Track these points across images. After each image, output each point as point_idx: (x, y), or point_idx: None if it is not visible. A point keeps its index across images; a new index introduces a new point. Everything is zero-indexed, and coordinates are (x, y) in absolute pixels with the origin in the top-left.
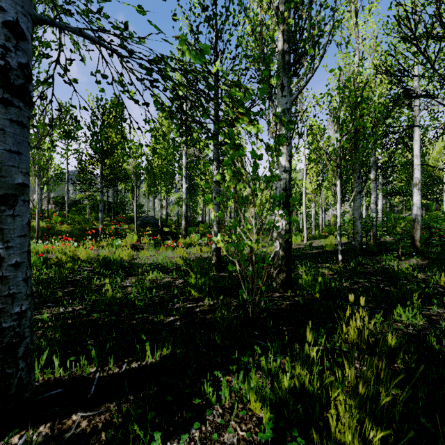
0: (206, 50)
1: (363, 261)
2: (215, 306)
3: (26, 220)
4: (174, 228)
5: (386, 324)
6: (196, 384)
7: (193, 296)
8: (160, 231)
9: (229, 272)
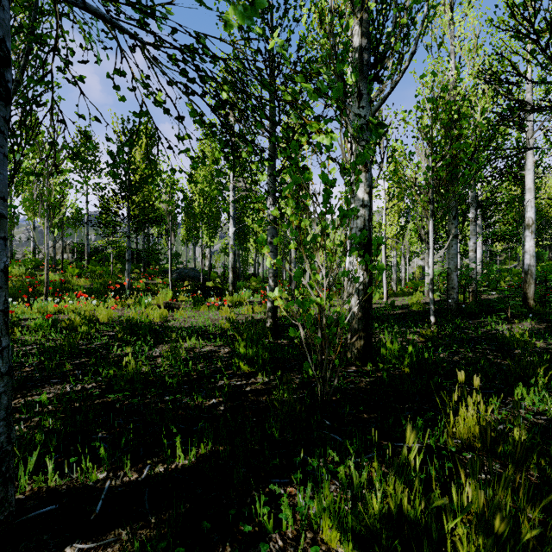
0: (260, 1)
1: (462, 324)
2: (271, 385)
3: (1, 265)
4: (219, 282)
5: (505, 410)
6: (245, 500)
7: (242, 370)
8: (202, 286)
9: (289, 339)
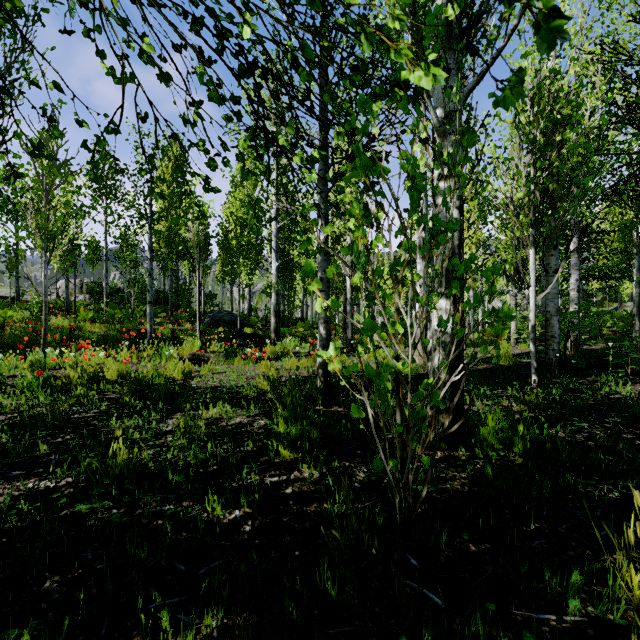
0: None
1: (571, 384)
2: (322, 483)
3: None
4: (259, 328)
5: None
6: None
7: (282, 457)
8: (239, 333)
9: (346, 406)
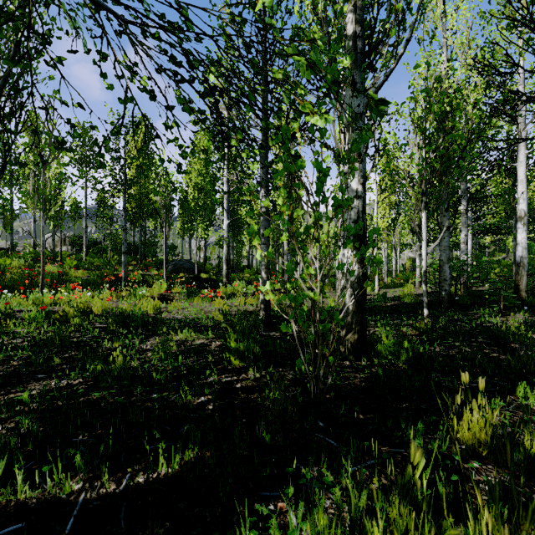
0: None
1: (455, 316)
2: (262, 381)
3: None
4: (213, 274)
5: (508, 411)
6: (231, 518)
7: (233, 365)
8: (197, 277)
9: (282, 332)
